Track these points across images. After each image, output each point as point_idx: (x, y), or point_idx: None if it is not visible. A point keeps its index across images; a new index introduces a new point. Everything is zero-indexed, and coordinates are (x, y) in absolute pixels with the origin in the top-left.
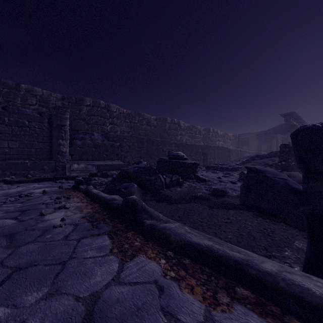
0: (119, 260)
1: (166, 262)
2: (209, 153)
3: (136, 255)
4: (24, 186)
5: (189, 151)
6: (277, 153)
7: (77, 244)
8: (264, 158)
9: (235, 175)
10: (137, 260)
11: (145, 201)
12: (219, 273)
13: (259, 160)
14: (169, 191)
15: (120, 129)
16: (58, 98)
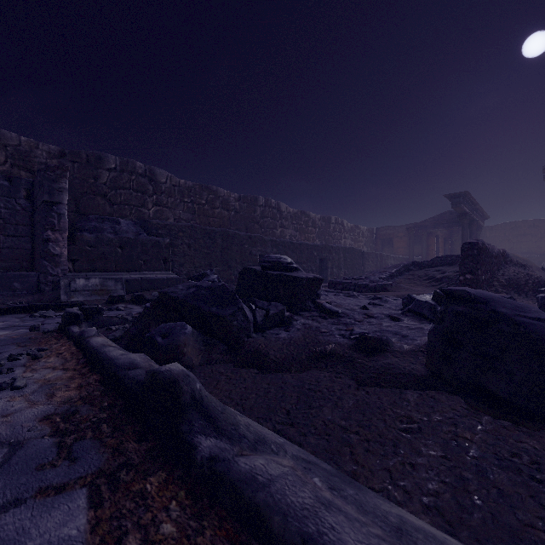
0: None
1: None
2: (331, 259)
3: None
4: None
5: (296, 254)
6: (448, 259)
7: None
8: (426, 267)
9: (391, 302)
10: None
11: (208, 363)
12: None
13: (417, 270)
14: (264, 338)
15: (173, 215)
16: (51, 153)
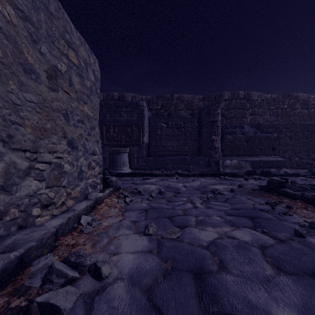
0: None
1: None
2: None
3: None
4: (197, 181)
5: None
6: None
7: None
8: None
9: None
10: None
11: None
12: None
13: None
14: None
15: (262, 119)
16: (199, 99)
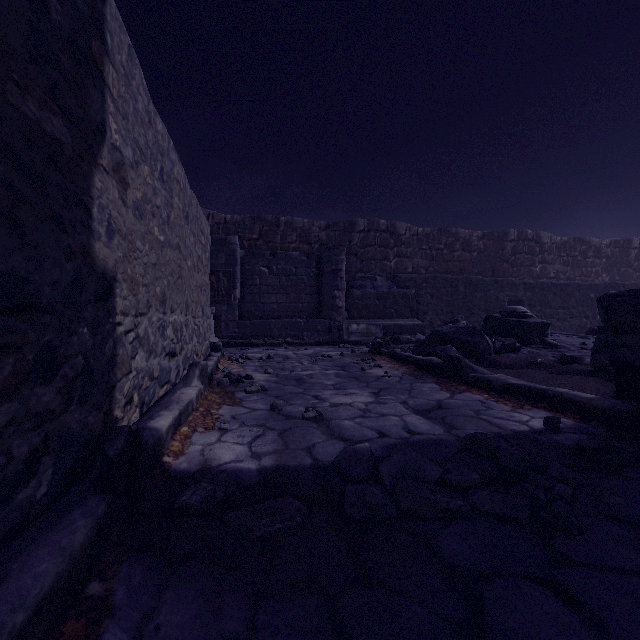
0: (449, 393)
1: (488, 396)
2: None
3: (463, 392)
4: (311, 349)
5: (560, 298)
6: None
7: (411, 385)
8: None
9: None
10: (464, 394)
11: None
12: (529, 399)
13: None
14: (499, 356)
15: (412, 263)
16: (321, 227)
